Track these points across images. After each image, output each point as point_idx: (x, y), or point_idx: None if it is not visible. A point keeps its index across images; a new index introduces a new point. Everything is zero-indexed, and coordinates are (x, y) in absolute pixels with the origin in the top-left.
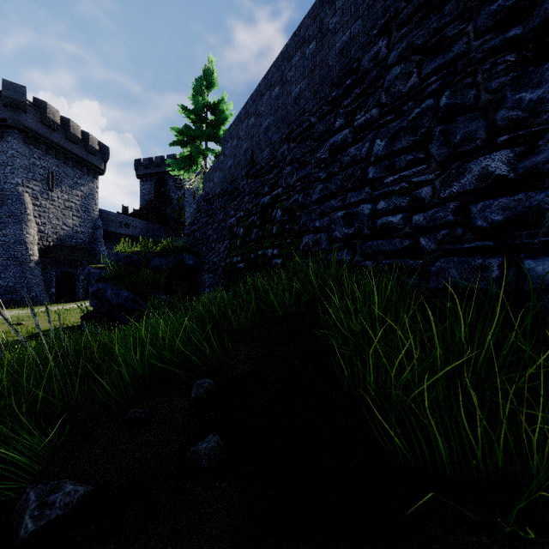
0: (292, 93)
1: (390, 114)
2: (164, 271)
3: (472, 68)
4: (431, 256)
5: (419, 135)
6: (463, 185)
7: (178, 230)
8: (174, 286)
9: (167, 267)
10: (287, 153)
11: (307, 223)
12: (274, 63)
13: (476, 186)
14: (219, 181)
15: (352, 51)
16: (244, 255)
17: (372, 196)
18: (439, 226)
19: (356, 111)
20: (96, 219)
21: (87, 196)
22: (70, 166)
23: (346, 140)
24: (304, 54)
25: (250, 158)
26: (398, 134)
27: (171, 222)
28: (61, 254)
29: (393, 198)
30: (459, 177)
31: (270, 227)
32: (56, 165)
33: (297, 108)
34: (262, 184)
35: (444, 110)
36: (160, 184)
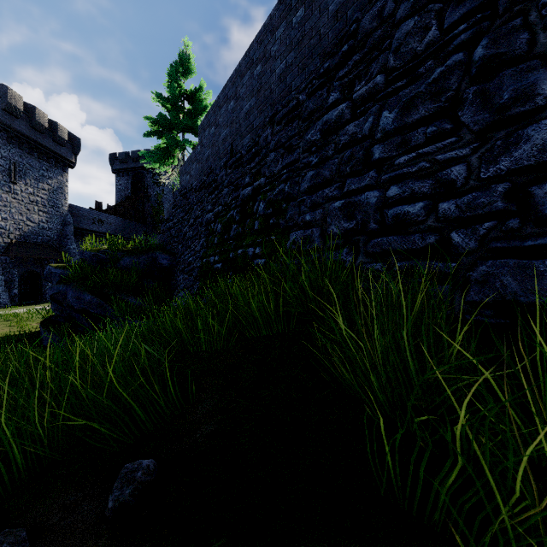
0: (276, 70)
1: (400, 80)
2: (135, 271)
3: (521, 5)
4: (469, 257)
5: (444, 100)
6: (517, 160)
7: (157, 228)
8: (146, 287)
9: (139, 267)
10: (271, 138)
11: (295, 217)
12: (255, 38)
13: (539, 160)
14: (196, 173)
15: (349, 13)
16: (222, 254)
17: (379, 180)
18: (480, 216)
19: (354, 82)
20: (66, 214)
21: (56, 190)
22: (36, 157)
23: (343, 116)
24: (290, 23)
25: (229, 146)
26: (413, 102)
27: (149, 219)
28: (24, 252)
29: (409, 182)
30: (509, 150)
31: (251, 222)
32: (19, 156)
33: (282, 86)
34: (243, 175)
35: (481, 63)
36: (138, 179)
